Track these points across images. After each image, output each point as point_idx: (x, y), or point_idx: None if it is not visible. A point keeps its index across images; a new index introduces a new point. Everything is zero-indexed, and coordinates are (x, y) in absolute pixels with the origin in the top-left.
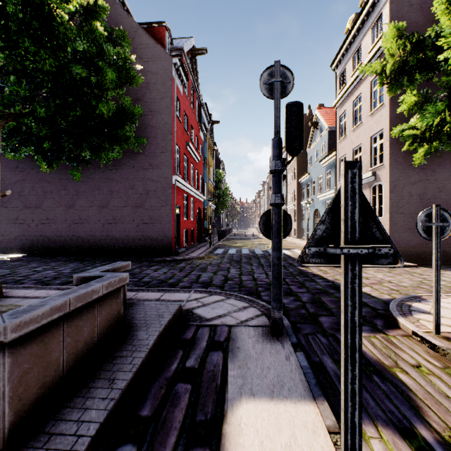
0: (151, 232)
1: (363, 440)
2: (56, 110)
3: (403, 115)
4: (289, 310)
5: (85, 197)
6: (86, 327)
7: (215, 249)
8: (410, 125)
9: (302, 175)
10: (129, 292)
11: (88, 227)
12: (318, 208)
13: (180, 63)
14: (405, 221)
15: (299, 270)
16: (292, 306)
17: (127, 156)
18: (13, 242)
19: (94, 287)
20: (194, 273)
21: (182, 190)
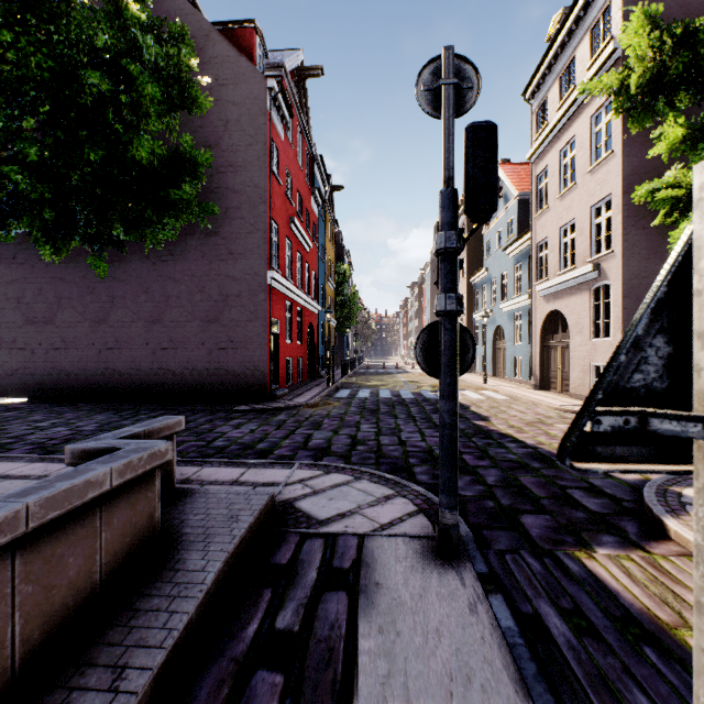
0: (232, 364)
1: None
2: (58, 151)
3: (646, 171)
4: (466, 501)
5: (125, 306)
6: (73, 556)
7: (337, 391)
8: (666, 181)
9: (476, 271)
10: (186, 468)
11: (129, 354)
12: (501, 324)
13: (279, 88)
14: None
15: (475, 427)
16: (469, 494)
17: (193, 240)
18: (8, 378)
19: (91, 474)
20: (301, 431)
21: (282, 295)
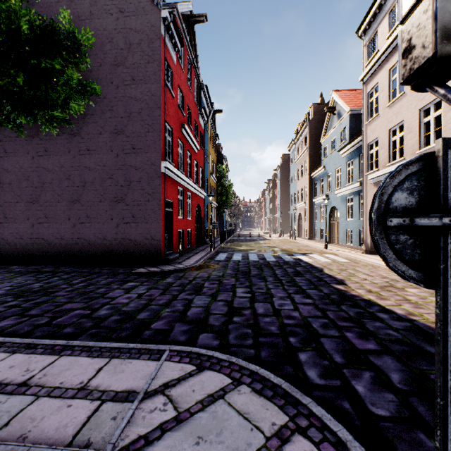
0: (134, 234)
1: None
2: None
3: None
4: (390, 435)
5: (52, 190)
6: None
7: (217, 254)
8: None
9: (315, 168)
10: (40, 357)
11: (55, 227)
12: (335, 205)
13: (171, 18)
14: None
15: (337, 292)
16: (386, 415)
17: (104, 137)
18: None
19: None
20: (183, 296)
21: (175, 182)
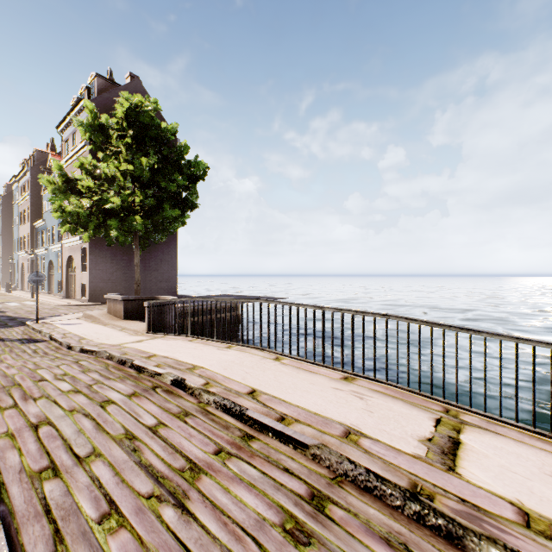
0: None
1: None
2: None
3: None
4: None
5: None
6: None
7: None
8: None
9: (36, 219)
10: None
11: None
12: (52, 259)
13: None
14: (102, 275)
15: None
16: None
17: None
18: None
19: None
20: None
21: None
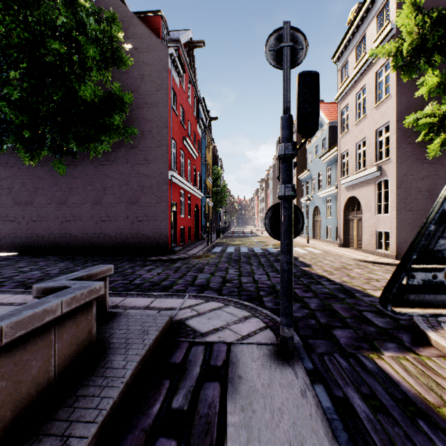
0: (146, 230)
1: None
2: (32, 92)
3: (411, 107)
4: (297, 320)
5: (78, 194)
6: (35, 360)
7: (213, 248)
8: (426, 113)
9: (302, 171)
10: (116, 298)
11: (81, 224)
12: (318, 205)
13: (176, 54)
14: (413, 218)
15: (302, 271)
16: (299, 315)
17: (121, 151)
18: (3, 240)
19: (48, 305)
20: (190, 273)
21: (178, 186)
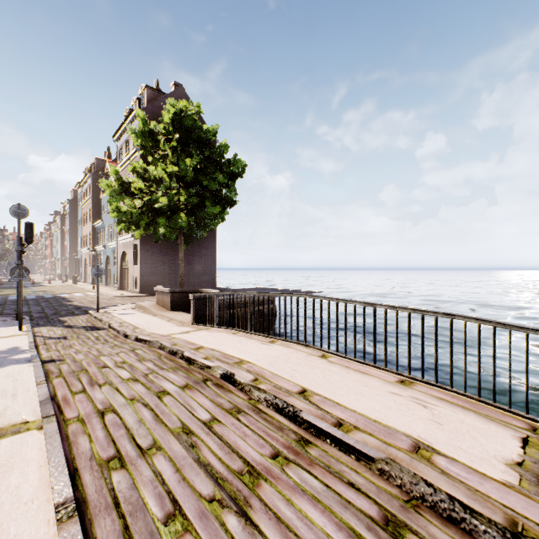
0: None
1: (39, 328)
2: None
3: None
4: (35, 317)
5: None
6: None
7: None
8: None
9: (96, 220)
10: None
11: None
12: (109, 254)
13: None
14: (150, 269)
15: (62, 304)
16: (38, 316)
17: None
18: None
19: None
20: None
21: None
